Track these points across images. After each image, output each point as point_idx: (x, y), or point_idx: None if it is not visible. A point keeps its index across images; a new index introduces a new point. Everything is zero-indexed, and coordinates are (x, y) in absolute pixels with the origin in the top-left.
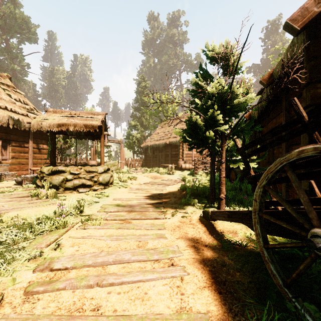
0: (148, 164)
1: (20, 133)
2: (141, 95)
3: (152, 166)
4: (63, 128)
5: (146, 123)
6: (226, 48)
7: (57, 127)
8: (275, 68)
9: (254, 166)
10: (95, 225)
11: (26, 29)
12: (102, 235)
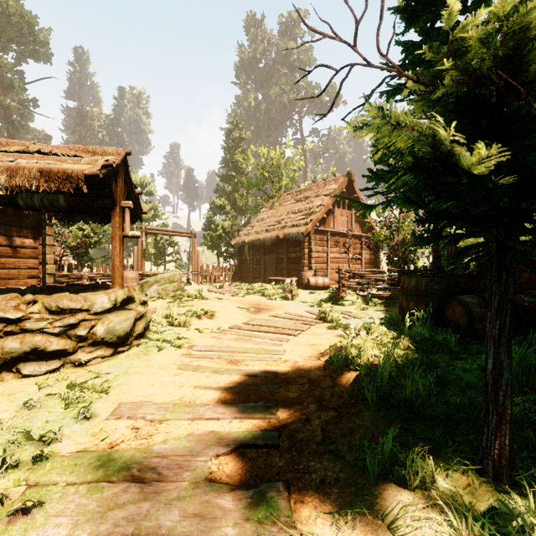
0: (245, 276)
1: None
2: (232, 152)
3: (252, 280)
4: None
5: (241, 203)
6: None
7: None
8: None
9: None
10: None
11: (31, 38)
12: None
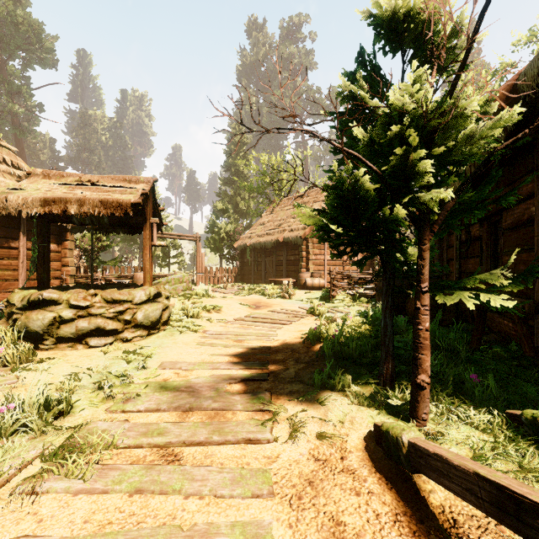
0: (247, 277)
1: (0, 221)
2: (234, 157)
3: (254, 282)
4: (55, 208)
5: (243, 206)
6: (427, 1)
7: (42, 205)
8: (525, 70)
9: (507, 302)
10: (72, 478)
11: (37, 44)
12: (68, 537)
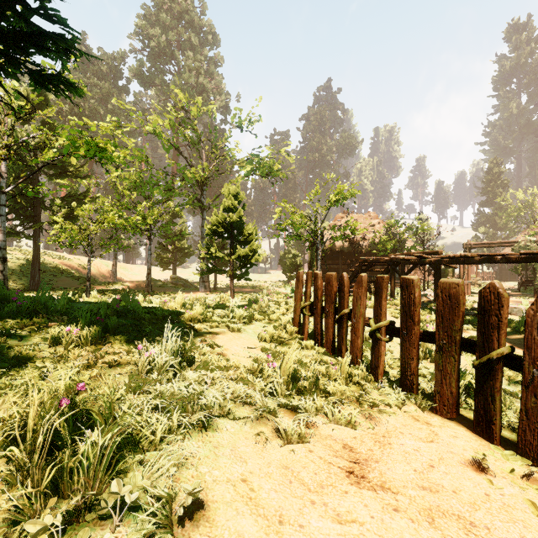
0: (504, 277)
1: None
2: (492, 186)
3: (509, 280)
4: None
5: (500, 223)
6: None
7: None
8: None
9: None
10: None
11: None
12: None
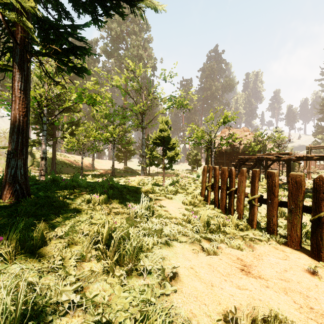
0: None
1: None
2: None
3: None
4: None
5: None
6: None
7: None
8: None
9: None
10: None
11: None
12: None
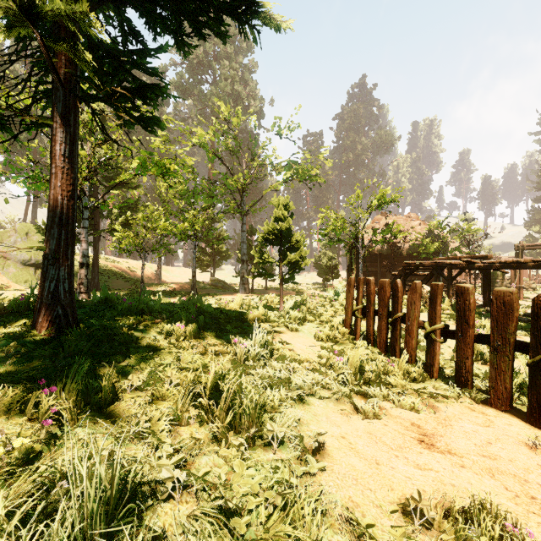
0: None
1: None
2: None
3: None
4: None
5: None
6: None
7: None
8: None
9: None
10: None
11: None
12: None
